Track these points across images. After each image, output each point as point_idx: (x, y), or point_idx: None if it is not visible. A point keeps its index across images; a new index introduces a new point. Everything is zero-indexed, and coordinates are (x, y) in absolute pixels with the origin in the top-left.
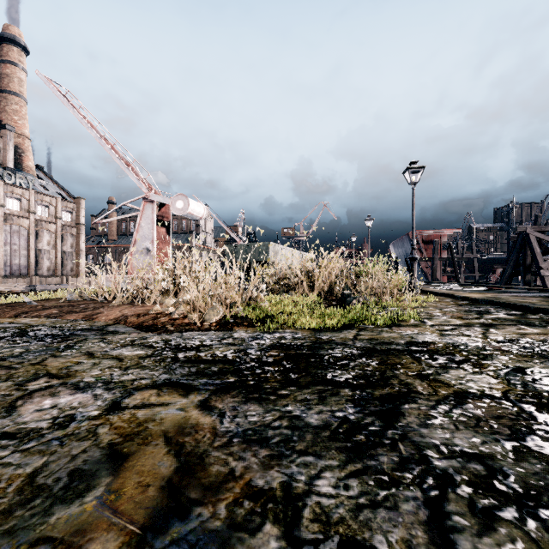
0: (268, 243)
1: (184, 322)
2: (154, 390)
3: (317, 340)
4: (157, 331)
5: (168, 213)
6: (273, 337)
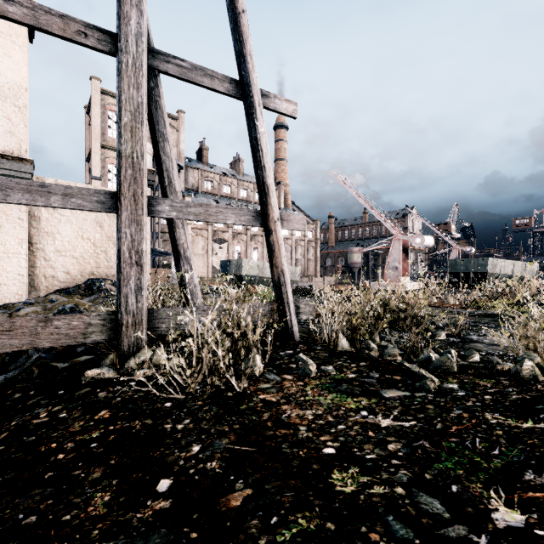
0: (486, 258)
1: (446, 306)
2: (453, 315)
3: (500, 314)
4: (438, 307)
5: (407, 243)
6: (482, 312)
